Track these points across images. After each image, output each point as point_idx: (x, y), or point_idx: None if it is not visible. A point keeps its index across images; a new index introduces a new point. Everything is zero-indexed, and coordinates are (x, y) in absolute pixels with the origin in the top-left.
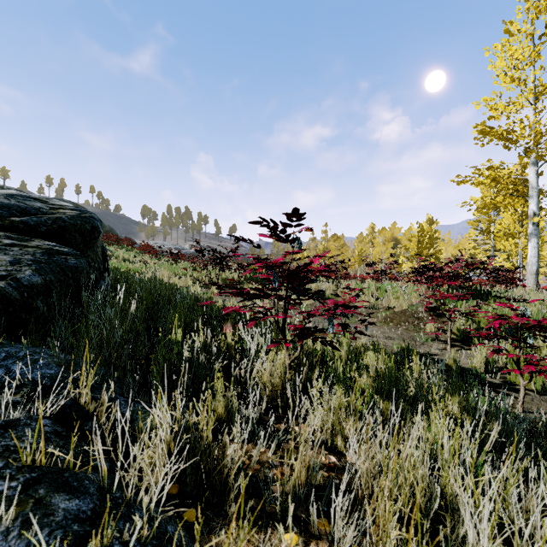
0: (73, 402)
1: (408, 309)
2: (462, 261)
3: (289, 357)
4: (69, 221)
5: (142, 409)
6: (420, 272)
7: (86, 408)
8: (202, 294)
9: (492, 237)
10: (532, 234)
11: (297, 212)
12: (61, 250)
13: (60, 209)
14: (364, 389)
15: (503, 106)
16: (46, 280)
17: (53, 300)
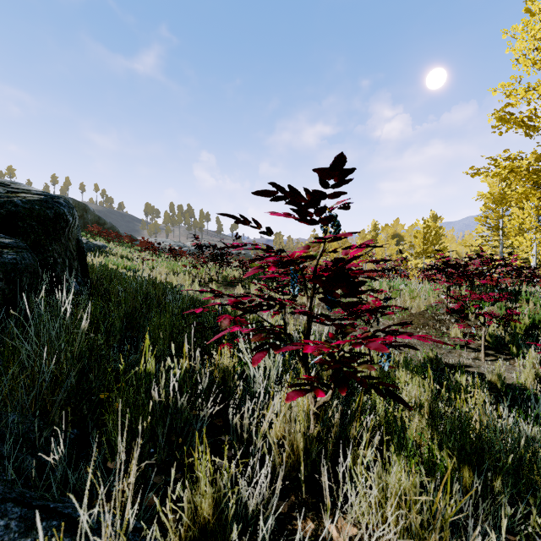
0: None
1: (428, 311)
2: (483, 258)
3: (314, 401)
4: (23, 206)
5: (53, 534)
6: (440, 269)
7: None
8: (201, 293)
9: (501, 233)
10: None
11: (340, 166)
12: None
13: (20, 193)
14: (416, 436)
15: (524, 91)
16: None
17: None
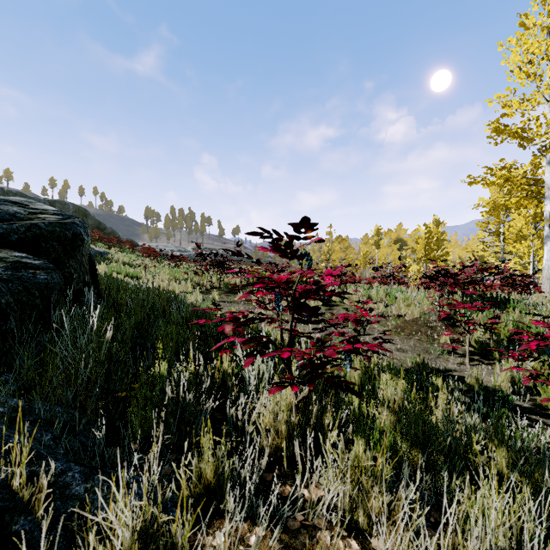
0: (3, 485)
1: (421, 318)
2: (476, 266)
3: (295, 396)
4: (46, 228)
5: (103, 483)
6: (432, 278)
7: (20, 493)
8: (203, 300)
9: (502, 238)
10: (548, 237)
11: (307, 222)
12: (30, 263)
13: (39, 214)
14: (384, 428)
15: (518, 103)
16: (1, 303)
17: (10, 326)
